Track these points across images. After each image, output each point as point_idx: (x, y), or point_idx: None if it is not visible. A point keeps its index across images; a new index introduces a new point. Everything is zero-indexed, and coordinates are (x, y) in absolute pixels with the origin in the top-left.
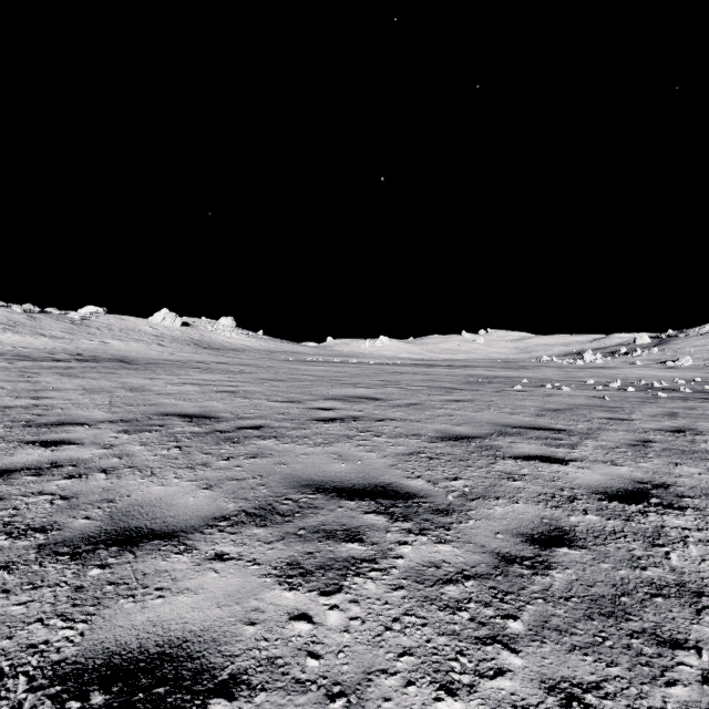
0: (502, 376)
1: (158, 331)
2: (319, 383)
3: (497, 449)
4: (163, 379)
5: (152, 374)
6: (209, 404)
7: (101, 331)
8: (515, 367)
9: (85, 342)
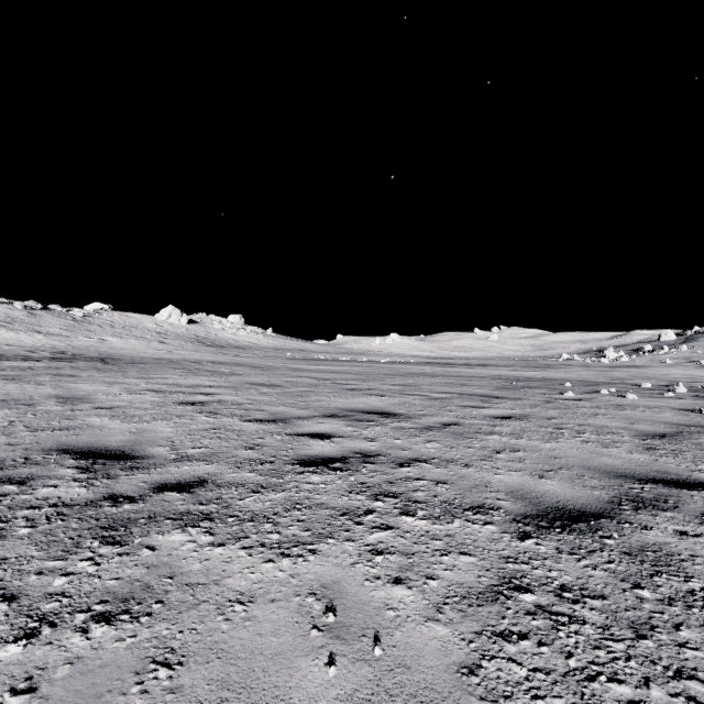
0: (534, 377)
1: (163, 328)
2: (320, 389)
3: (678, 564)
4: (126, 384)
5: (118, 377)
6: (152, 427)
7: (102, 328)
8: (538, 366)
9: (82, 340)
